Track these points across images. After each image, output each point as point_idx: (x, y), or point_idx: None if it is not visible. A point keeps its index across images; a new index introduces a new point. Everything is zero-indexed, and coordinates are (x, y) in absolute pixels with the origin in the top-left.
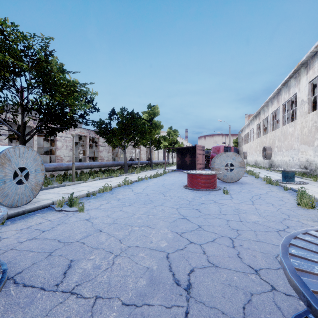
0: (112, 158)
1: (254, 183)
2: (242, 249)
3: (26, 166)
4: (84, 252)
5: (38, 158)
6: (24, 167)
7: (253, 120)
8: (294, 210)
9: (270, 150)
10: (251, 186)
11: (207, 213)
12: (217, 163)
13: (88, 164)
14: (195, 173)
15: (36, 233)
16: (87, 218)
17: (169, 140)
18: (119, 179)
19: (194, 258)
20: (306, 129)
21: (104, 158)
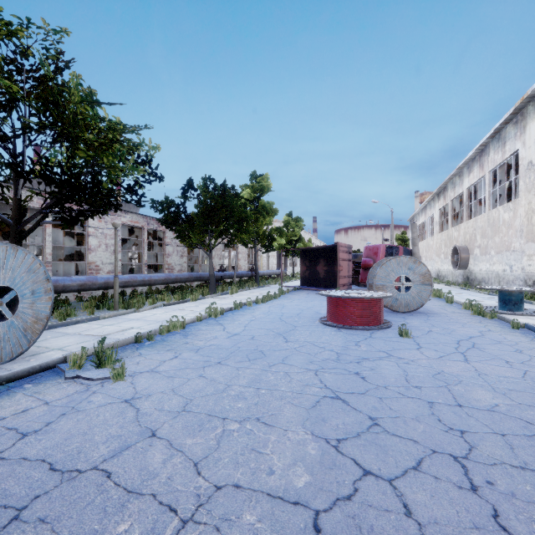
0: (188, 266)
1: (448, 314)
2: (498, 496)
3: (12, 285)
4: (105, 509)
5: (37, 267)
6: (7, 286)
7: (432, 201)
8: None
9: (465, 253)
10: (446, 319)
11: (382, 385)
12: (381, 276)
13: (144, 278)
14: (343, 296)
15: (6, 440)
16: (128, 397)
17: (287, 236)
18: (199, 305)
19: (386, 533)
20: None
21: (174, 267)
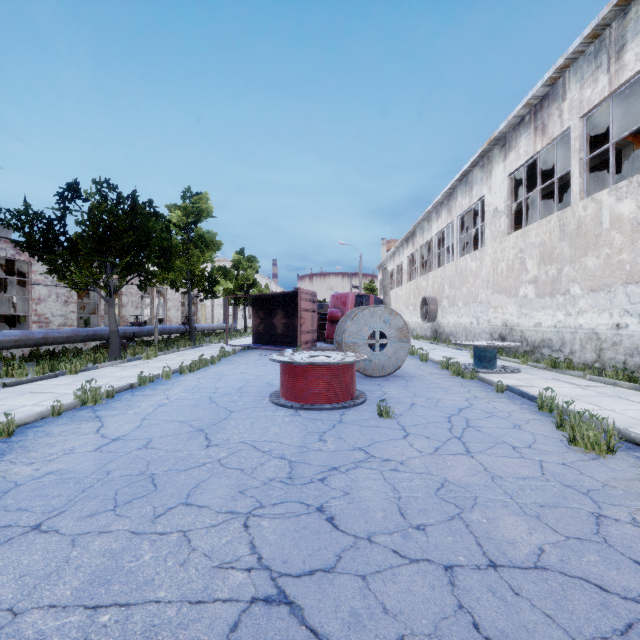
0: (80, 318)
1: (427, 376)
2: None
3: None
4: None
5: None
6: None
7: (401, 247)
8: (581, 468)
9: (434, 304)
10: (426, 383)
11: (364, 534)
12: (352, 331)
13: None
14: (303, 362)
15: None
16: None
17: (238, 280)
18: (78, 382)
19: None
20: (504, 265)
21: (52, 319)
